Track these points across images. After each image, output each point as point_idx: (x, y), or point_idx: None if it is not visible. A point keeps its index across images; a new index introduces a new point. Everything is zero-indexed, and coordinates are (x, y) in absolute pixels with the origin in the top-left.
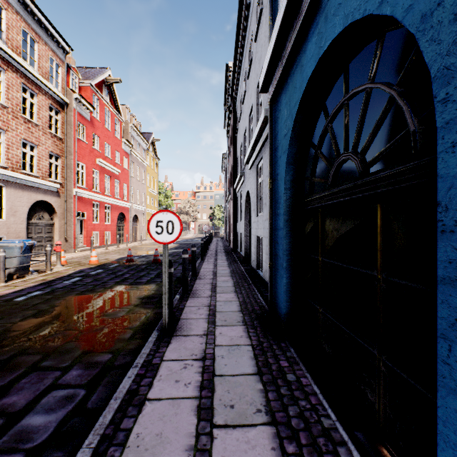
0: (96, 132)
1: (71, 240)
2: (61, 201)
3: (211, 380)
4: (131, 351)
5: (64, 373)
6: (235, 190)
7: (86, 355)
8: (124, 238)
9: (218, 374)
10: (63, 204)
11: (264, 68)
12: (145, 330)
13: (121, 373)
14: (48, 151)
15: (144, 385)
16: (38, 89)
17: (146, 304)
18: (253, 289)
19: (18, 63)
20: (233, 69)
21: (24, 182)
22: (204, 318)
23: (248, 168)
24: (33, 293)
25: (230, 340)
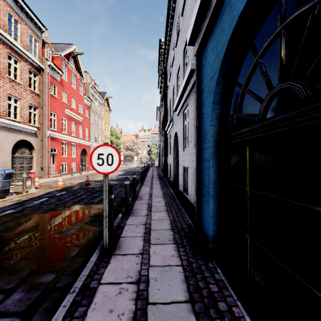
0: (64, 90)
1: (46, 169)
2: (38, 140)
3: (144, 309)
4: (74, 271)
5: (6, 297)
6: (166, 132)
7: (33, 275)
8: (86, 167)
9: (151, 302)
10: (40, 142)
11: (192, 21)
12: (90, 247)
13: (60, 297)
14: (28, 103)
15: (77, 316)
16: (20, 57)
17: (94, 222)
18: (180, 208)
19: (5, 37)
20: (164, 42)
21: (9, 126)
22: (141, 236)
23: (176, 115)
24: (6, 212)
25: (162, 260)
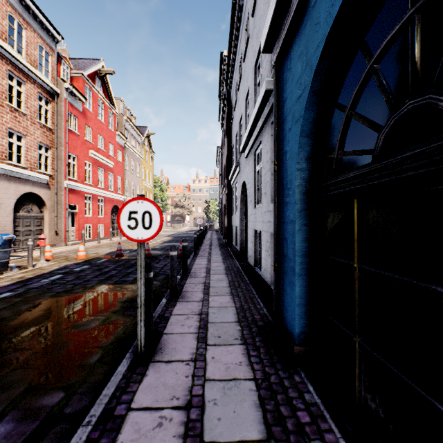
0: (88, 123)
1: (62, 233)
2: (51, 194)
3: None
4: (93, 387)
5: None
6: (230, 182)
7: (30, 394)
8: (118, 231)
9: (207, 440)
10: (54, 196)
11: (269, 15)
12: (118, 349)
13: (68, 431)
14: (37, 142)
15: None
16: (26, 77)
17: (126, 310)
18: (251, 291)
19: (4, 48)
20: (227, 55)
21: (10, 173)
22: (193, 333)
23: (245, 157)
24: (2, 295)
25: (225, 371)
